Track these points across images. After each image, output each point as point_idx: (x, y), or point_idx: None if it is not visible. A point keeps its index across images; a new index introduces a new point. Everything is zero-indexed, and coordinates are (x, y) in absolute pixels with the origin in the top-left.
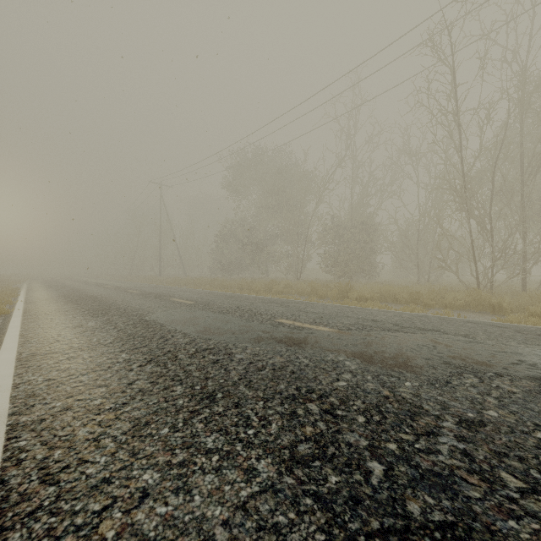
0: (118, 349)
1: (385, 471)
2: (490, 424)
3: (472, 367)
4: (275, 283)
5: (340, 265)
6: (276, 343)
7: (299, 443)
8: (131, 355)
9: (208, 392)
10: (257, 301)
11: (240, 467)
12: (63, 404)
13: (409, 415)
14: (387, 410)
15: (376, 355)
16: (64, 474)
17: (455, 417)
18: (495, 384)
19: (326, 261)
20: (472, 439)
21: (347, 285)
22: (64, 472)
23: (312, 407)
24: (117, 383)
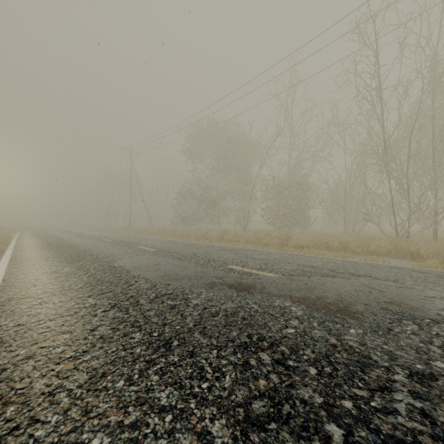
0: (86, 294)
1: (345, 436)
2: (441, 378)
3: (409, 313)
4: (225, 233)
5: (279, 217)
6: (228, 288)
7: (253, 399)
8: (97, 300)
9: (164, 339)
10: (211, 248)
11: (193, 430)
12: (27, 352)
13: (359, 366)
14: (337, 360)
15: (319, 300)
16: (12, 437)
17: (404, 369)
18: (435, 331)
19: (268, 214)
20: (428, 396)
21: (287, 234)
22: (12, 434)
23: (264, 356)
24: (81, 329)
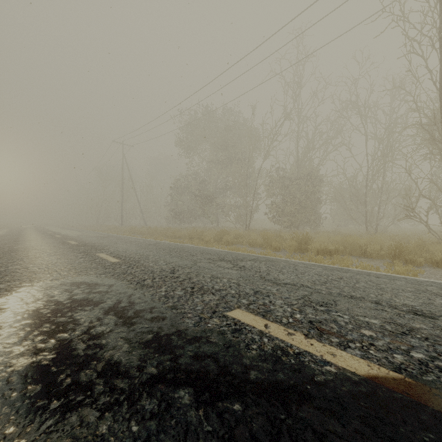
0: None
1: None
2: None
3: None
4: (225, 233)
5: (287, 215)
6: None
7: None
8: None
9: None
10: (203, 257)
11: None
12: None
13: None
14: None
15: None
16: None
17: None
18: None
19: (274, 211)
20: None
21: (305, 235)
22: None
23: None
24: None
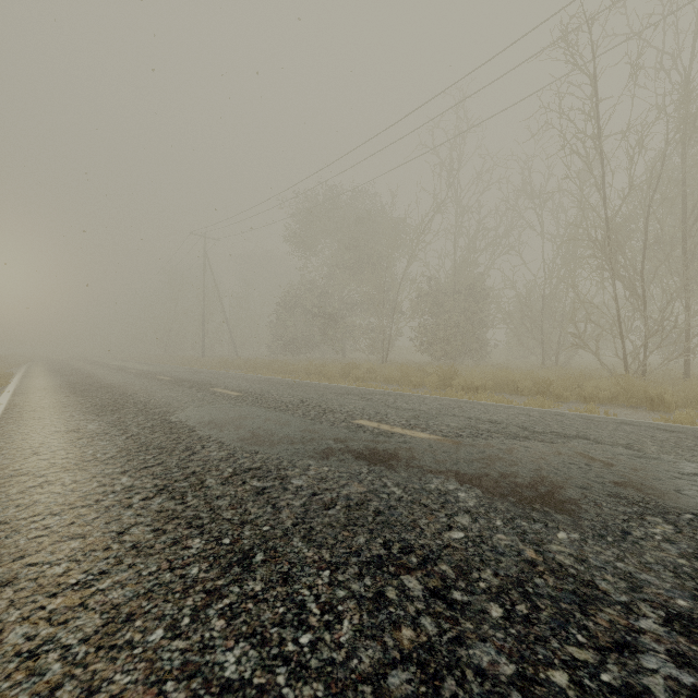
0: (119, 469)
1: None
2: None
3: (656, 503)
4: (353, 367)
5: (439, 342)
6: (354, 459)
7: (390, 668)
8: (136, 479)
9: (241, 551)
10: (329, 392)
11: None
12: (4, 573)
13: (577, 603)
14: (538, 591)
15: (504, 480)
16: None
17: (657, 607)
18: None
19: (421, 337)
20: None
21: (450, 369)
22: None
23: (410, 582)
24: (102, 531)
